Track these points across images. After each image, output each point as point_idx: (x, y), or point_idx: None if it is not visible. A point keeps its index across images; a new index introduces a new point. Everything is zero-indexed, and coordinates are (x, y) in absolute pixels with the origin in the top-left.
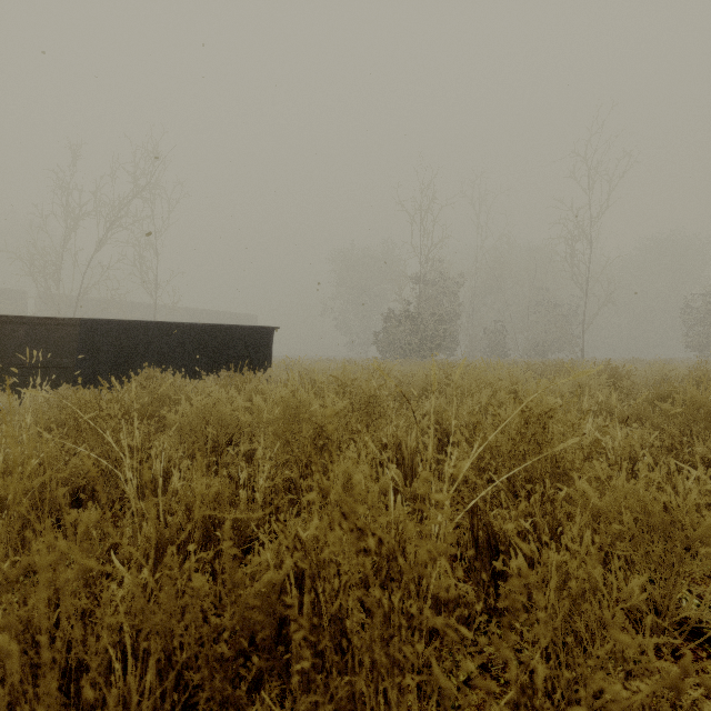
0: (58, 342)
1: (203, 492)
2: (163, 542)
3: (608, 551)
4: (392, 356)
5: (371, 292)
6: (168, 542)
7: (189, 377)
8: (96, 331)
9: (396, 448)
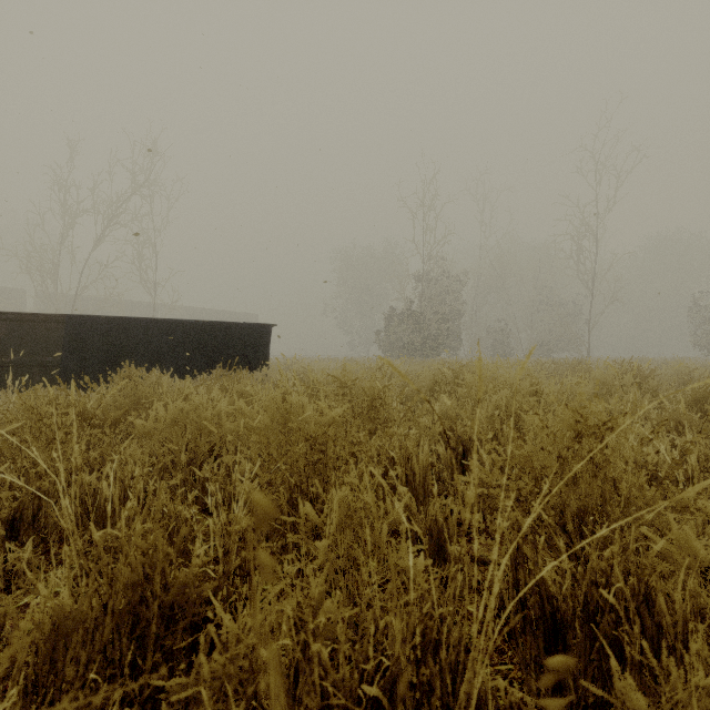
0: (42, 340)
1: (136, 544)
2: (65, 628)
3: (703, 617)
4: (394, 355)
5: (373, 291)
6: (72, 627)
7: (182, 376)
8: (82, 328)
9: (405, 462)
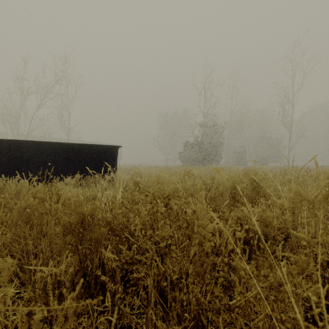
0: None
1: None
2: None
3: None
4: (188, 164)
5: (177, 133)
6: None
7: (60, 178)
8: None
9: None
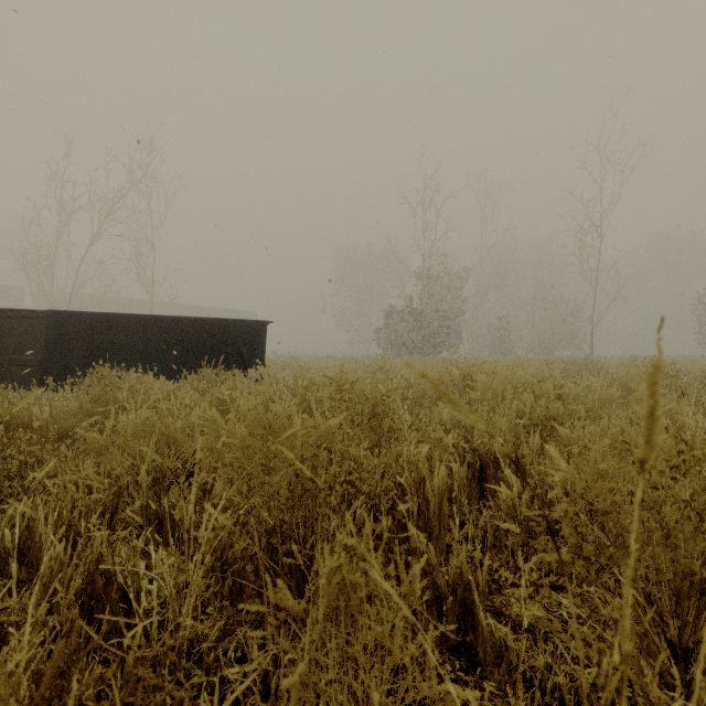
0: (22, 337)
1: None
2: None
3: None
4: (394, 353)
5: (372, 289)
6: None
7: (172, 375)
8: (66, 325)
9: (416, 487)
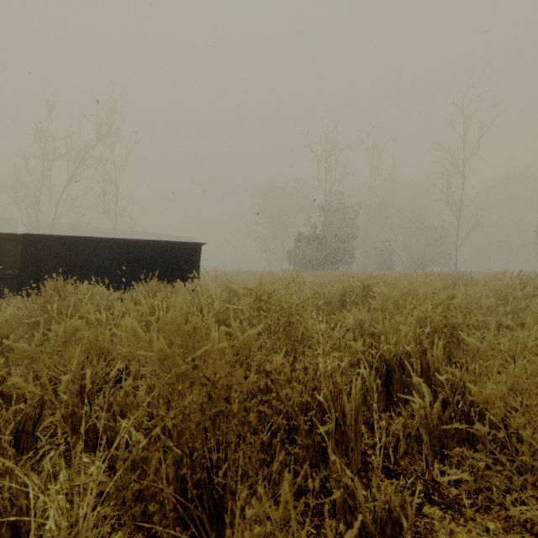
0: (1, 255)
1: None
2: None
3: None
4: (302, 269)
5: (285, 220)
6: None
7: (125, 286)
8: (37, 245)
9: (332, 401)
